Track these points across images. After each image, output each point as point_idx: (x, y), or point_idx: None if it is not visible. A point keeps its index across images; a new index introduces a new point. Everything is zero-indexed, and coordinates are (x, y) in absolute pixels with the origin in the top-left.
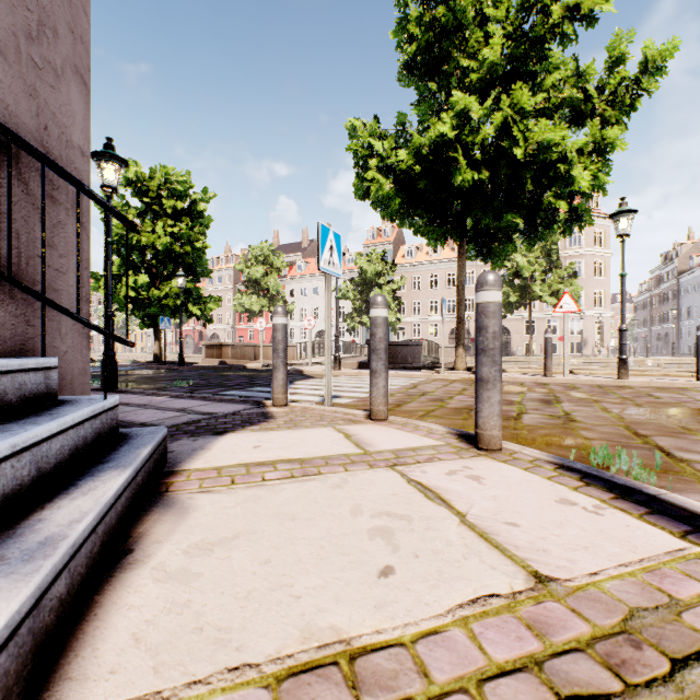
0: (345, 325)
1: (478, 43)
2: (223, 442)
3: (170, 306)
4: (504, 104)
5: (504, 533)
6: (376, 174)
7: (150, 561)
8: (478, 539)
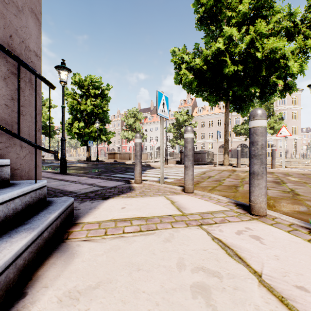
0: (169, 144)
1: (236, 3)
2: (106, 204)
3: (93, 136)
4: (251, 31)
5: (300, 299)
6: (185, 71)
7: (32, 309)
8: (281, 306)
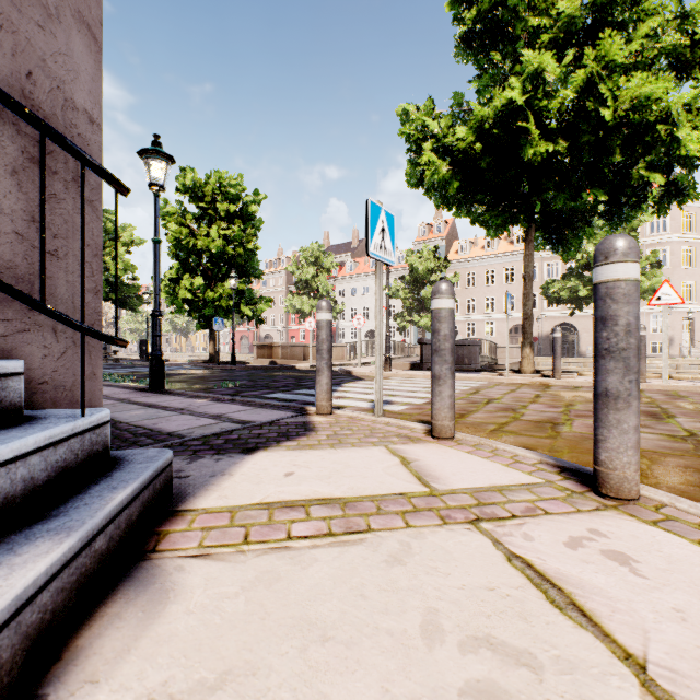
0: (395, 324)
1: None
2: (250, 464)
3: (223, 307)
4: (587, 59)
5: None
6: (432, 156)
7: None
8: None
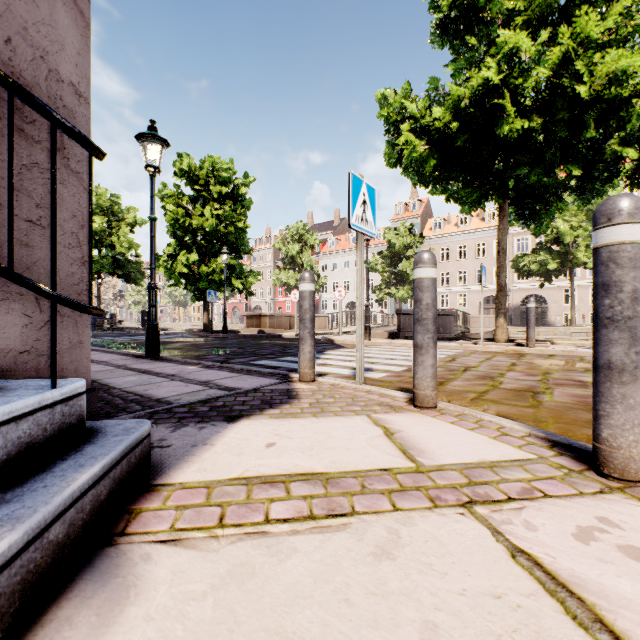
0: (373, 296)
1: None
2: (232, 433)
3: (216, 281)
4: (562, 37)
5: None
6: (409, 136)
7: None
8: None
